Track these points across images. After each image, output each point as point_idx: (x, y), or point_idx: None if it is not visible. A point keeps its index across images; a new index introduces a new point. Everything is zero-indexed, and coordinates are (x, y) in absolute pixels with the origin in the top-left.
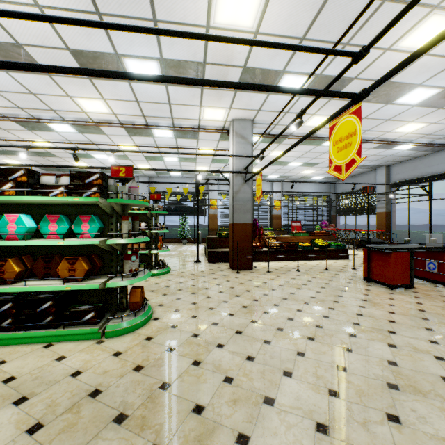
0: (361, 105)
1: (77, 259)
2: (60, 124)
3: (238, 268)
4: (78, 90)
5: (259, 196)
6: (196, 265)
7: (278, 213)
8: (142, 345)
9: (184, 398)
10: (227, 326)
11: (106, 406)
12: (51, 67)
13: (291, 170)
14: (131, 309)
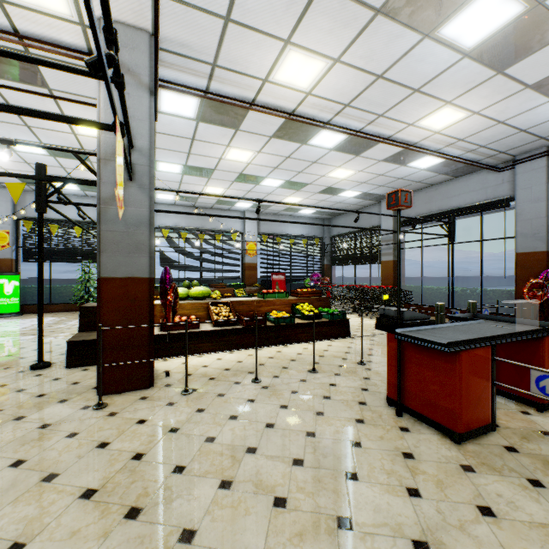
0: (381, 28)
1: None
2: None
3: (113, 387)
4: None
5: (118, 195)
6: (16, 382)
7: (253, 261)
8: None
9: None
10: None
11: None
12: None
13: (269, 195)
14: None
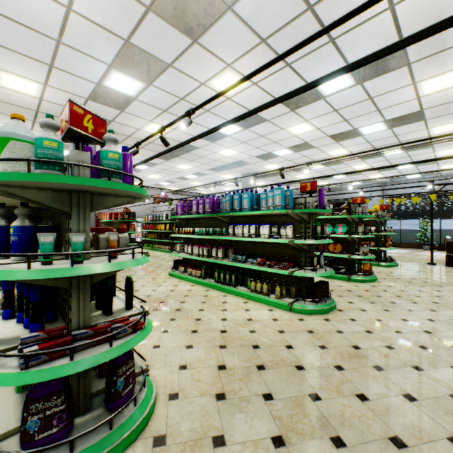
0: None
1: (337, 243)
2: (315, 165)
3: None
4: (330, 148)
5: None
6: (427, 266)
7: None
8: (369, 287)
9: (387, 300)
10: (429, 293)
11: (353, 293)
12: (334, 174)
13: None
14: (363, 274)
